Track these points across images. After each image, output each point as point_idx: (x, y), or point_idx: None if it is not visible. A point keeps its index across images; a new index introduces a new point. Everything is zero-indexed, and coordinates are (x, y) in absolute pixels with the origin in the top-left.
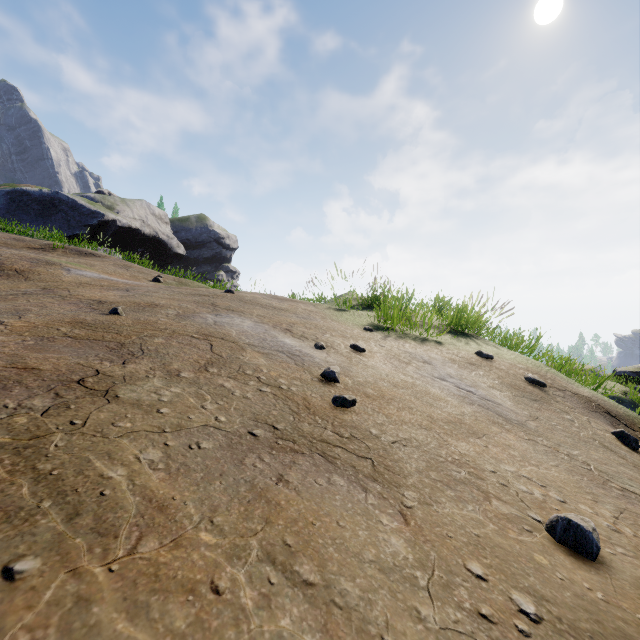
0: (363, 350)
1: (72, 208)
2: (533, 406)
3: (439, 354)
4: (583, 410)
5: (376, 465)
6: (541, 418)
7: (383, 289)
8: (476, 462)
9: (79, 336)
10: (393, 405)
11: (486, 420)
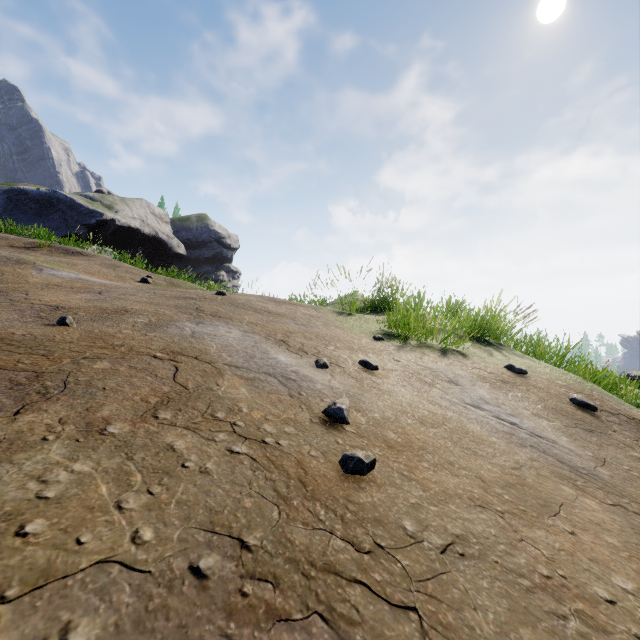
0: (375, 368)
1: (70, 207)
2: (592, 441)
3: (464, 369)
4: None
5: (427, 629)
6: (609, 460)
7: (391, 290)
8: (576, 579)
9: None
10: (426, 460)
11: (550, 474)
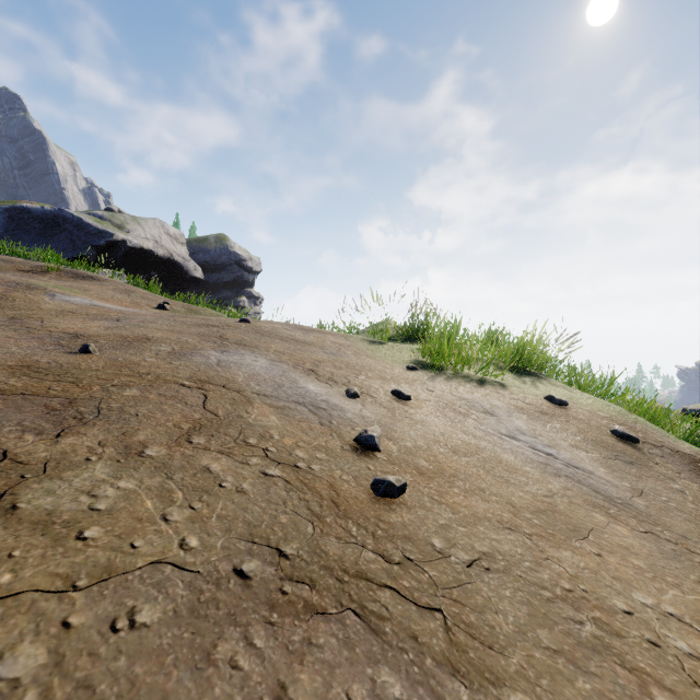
0: (408, 398)
1: (77, 227)
2: (631, 472)
3: (502, 400)
4: (690, 474)
5: (451, 626)
6: (647, 491)
7: (426, 317)
8: (597, 593)
9: (11, 389)
10: (457, 486)
11: (583, 502)
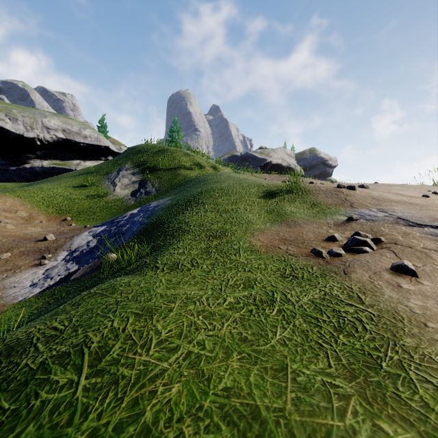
0: None
1: (253, 159)
2: None
3: None
4: None
5: None
6: None
7: None
8: None
9: None
10: None
11: None
